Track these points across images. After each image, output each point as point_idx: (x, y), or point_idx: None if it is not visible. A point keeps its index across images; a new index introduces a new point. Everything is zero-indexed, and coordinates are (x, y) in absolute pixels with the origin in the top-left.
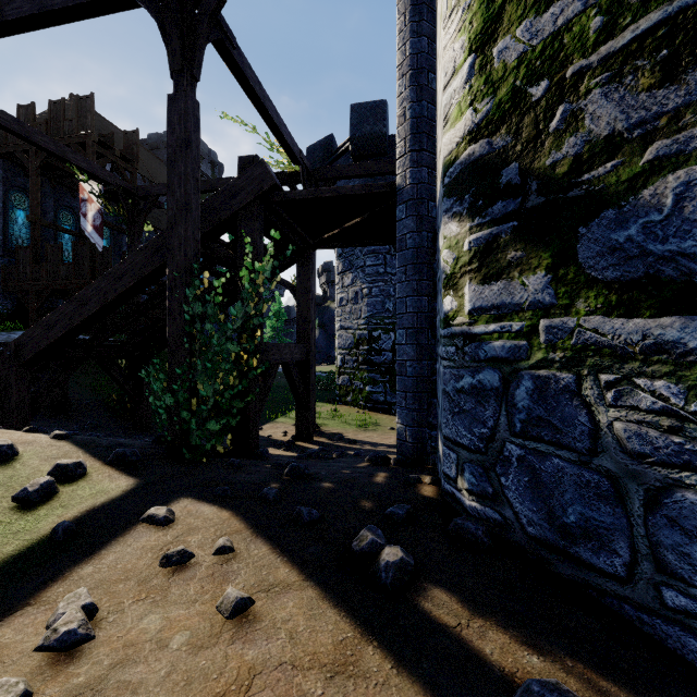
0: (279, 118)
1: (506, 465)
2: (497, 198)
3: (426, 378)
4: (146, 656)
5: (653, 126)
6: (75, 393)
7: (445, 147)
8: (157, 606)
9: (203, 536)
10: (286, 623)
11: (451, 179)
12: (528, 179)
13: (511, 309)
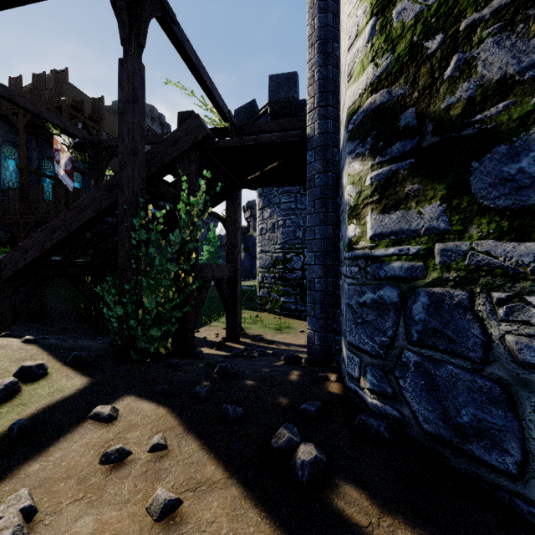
0: (212, 83)
1: (404, 369)
2: (395, 139)
3: (331, 292)
4: None
5: None
6: (52, 303)
7: (349, 99)
8: (92, 506)
9: (140, 433)
10: (211, 525)
11: (354, 125)
12: (424, 121)
13: (408, 235)
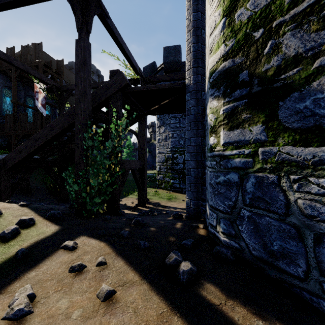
0: (129, 52)
1: (242, 220)
2: (237, 88)
3: (200, 176)
4: (59, 323)
5: (319, 50)
6: (33, 183)
7: (211, 64)
8: (66, 294)
9: (91, 256)
10: (132, 304)
11: (213, 79)
12: (253, 78)
13: (244, 143)
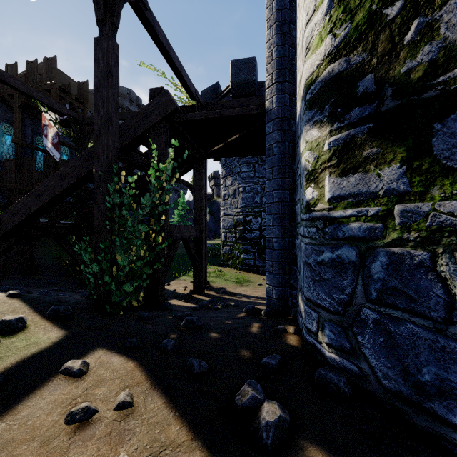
0: (180, 65)
1: (363, 326)
2: (354, 105)
3: (288, 251)
4: None
5: None
6: (41, 259)
7: (307, 70)
8: None
9: (108, 388)
10: None
11: (312, 94)
12: (383, 86)
13: (367, 197)
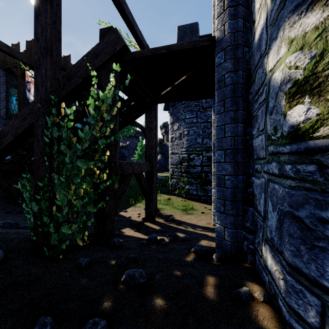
0: (133, 19)
1: None
2: None
3: (241, 189)
4: None
5: None
6: None
7: None
8: None
9: None
10: None
11: None
12: None
13: None
